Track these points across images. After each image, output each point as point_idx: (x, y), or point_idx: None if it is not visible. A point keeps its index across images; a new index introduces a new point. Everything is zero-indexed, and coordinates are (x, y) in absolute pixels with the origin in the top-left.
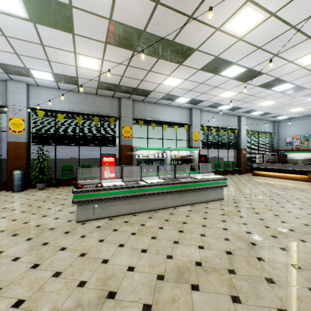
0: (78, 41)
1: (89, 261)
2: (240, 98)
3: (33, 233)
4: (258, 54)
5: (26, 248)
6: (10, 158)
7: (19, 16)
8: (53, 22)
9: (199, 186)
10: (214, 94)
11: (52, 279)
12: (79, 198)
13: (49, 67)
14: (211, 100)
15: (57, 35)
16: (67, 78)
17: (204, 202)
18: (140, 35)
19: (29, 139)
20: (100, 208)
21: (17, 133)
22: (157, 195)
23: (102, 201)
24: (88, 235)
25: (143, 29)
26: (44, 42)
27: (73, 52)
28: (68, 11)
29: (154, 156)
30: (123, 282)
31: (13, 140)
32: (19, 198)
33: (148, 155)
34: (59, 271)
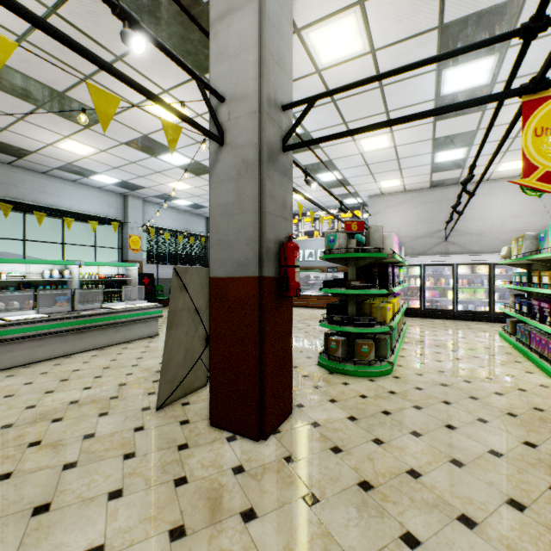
0: None
1: None
2: (200, 194)
3: None
4: (200, 148)
5: None
6: None
7: None
8: None
9: (116, 320)
10: (160, 181)
11: None
12: None
13: None
14: (158, 189)
15: None
16: None
17: (126, 343)
18: None
19: None
20: None
21: None
22: (30, 340)
23: None
24: None
25: None
26: None
27: None
28: None
29: (41, 275)
30: None
31: None
32: None
33: (27, 273)
34: None
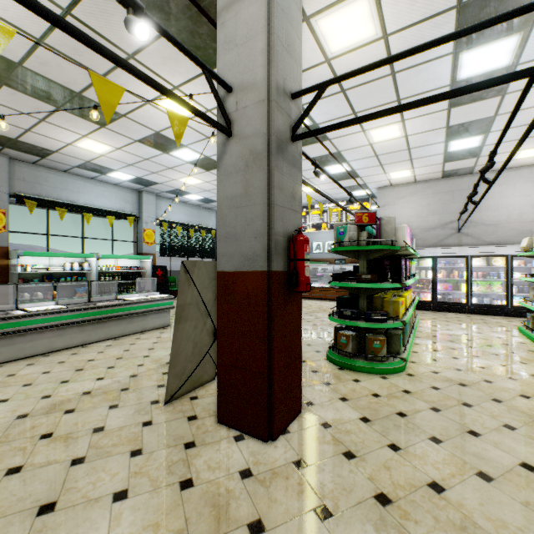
0: None
1: None
2: (210, 188)
3: None
4: (210, 143)
5: None
6: None
7: None
8: None
9: (130, 311)
10: (172, 177)
11: None
12: None
13: None
14: (170, 184)
15: None
16: None
17: (139, 333)
18: (12, 66)
19: None
20: None
21: None
22: (49, 330)
23: None
24: None
25: (17, 61)
26: None
27: None
28: None
29: (62, 268)
30: None
31: None
32: None
33: (50, 266)
34: None
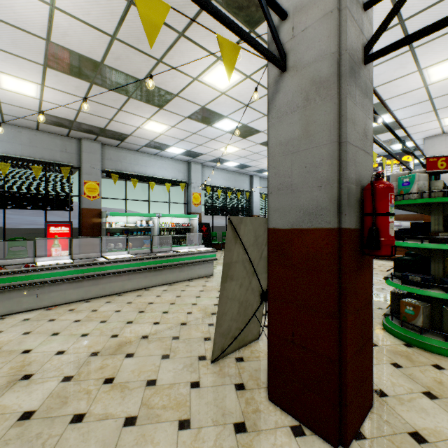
0: None
1: (2, 355)
2: (246, 155)
3: None
4: (247, 111)
5: None
6: None
7: None
8: None
9: (181, 261)
10: (214, 147)
11: None
12: None
13: None
14: (212, 154)
15: None
16: None
17: (188, 280)
18: (97, 66)
19: None
20: (32, 295)
21: None
22: (122, 274)
23: (35, 287)
24: (8, 330)
25: (99, 60)
26: None
27: None
28: None
29: (135, 224)
30: (46, 364)
31: None
32: None
33: (127, 223)
34: None
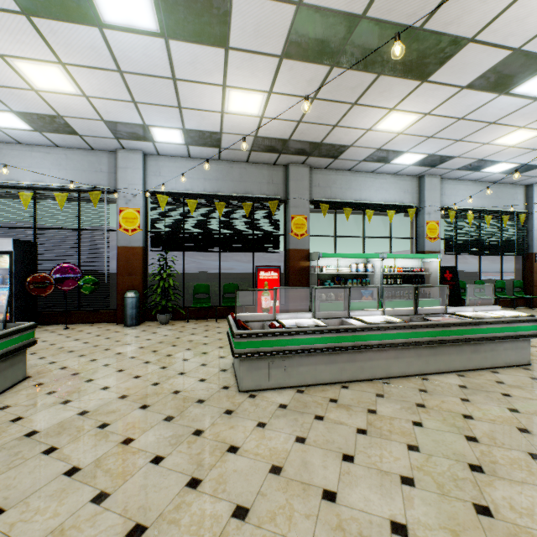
0: (234, 62)
1: (294, 490)
2: None
3: (171, 406)
4: None
5: (168, 438)
6: (121, 272)
7: (144, 29)
8: (196, 31)
9: (476, 334)
10: (483, 140)
11: (234, 524)
12: (245, 346)
13: (179, 120)
14: (472, 154)
15: (199, 56)
16: (205, 136)
17: (487, 370)
18: (353, 27)
19: (146, 241)
20: (279, 368)
21: (130, 232)
22: (385, 349)
23: (283, 356)
24: (270, 423)
25: (361, 12)
26: (178, 72)
27: (221, 85)
28: (224, 2)
29: (349, 269)
30: None
31: (125, 243)
32: (136, 337)
33: (338, 267)
34: (242, 506)
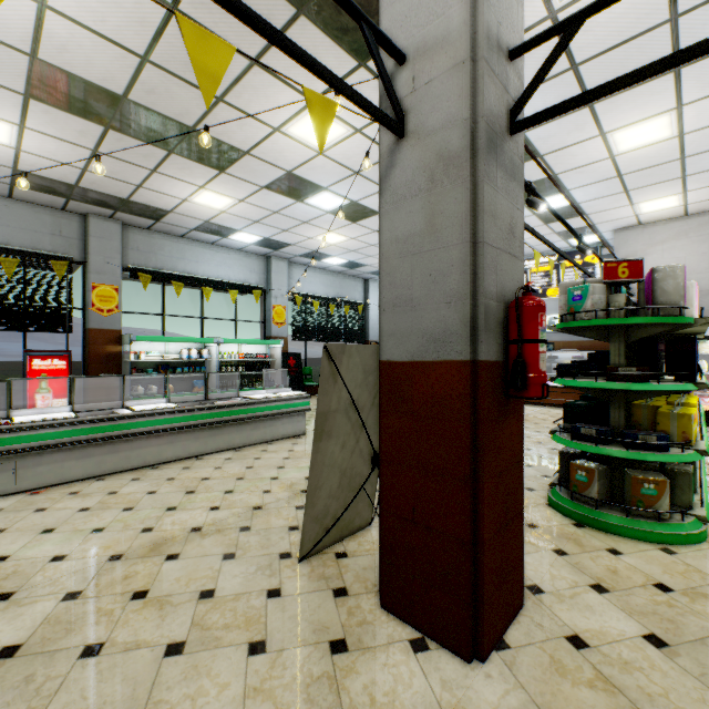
0: None
1: None
2: (357, 248)
3: None
4: (358, 181)
5: None
6: None
7: None
8: None
9: (254, 413)
10: (307, 235)
11: None
12: None
13: None
14: (305, 245)
15: None
16: None
17: (266, 443)
18: (117, 102)
19: None
20: (5, 472)
21: None
22: (158, 435)
23: (10, 457)
24: None
25: (121, 93)
26: None
27: None
28: None
29: (179, 355)
30: (36, 577)
31: None
32: None
33: (166, 353)
34: None
